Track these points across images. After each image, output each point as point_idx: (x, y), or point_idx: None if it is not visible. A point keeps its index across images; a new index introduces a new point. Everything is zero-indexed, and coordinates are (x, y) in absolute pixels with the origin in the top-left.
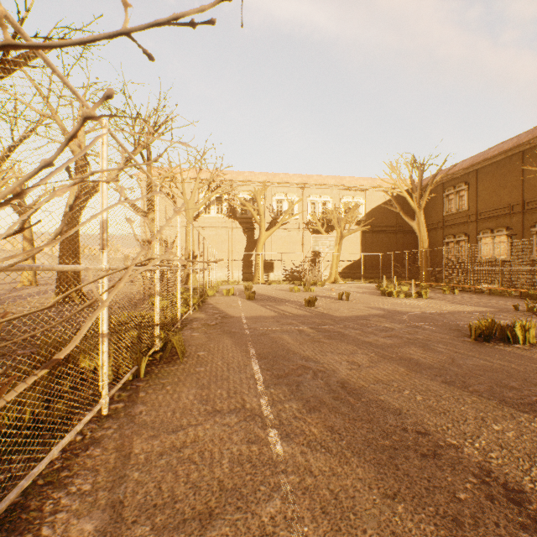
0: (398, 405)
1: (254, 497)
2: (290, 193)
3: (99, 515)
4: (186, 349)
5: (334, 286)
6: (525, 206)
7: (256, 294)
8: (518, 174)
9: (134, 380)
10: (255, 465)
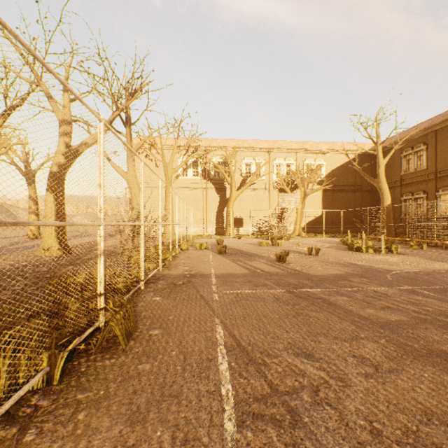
0: None
1: None
2: (258, 157)
3: None
4: (138, 323)
5: (299, 240)
6: None
7: (227, 247)
8: None
9: (40, 391)
10: None
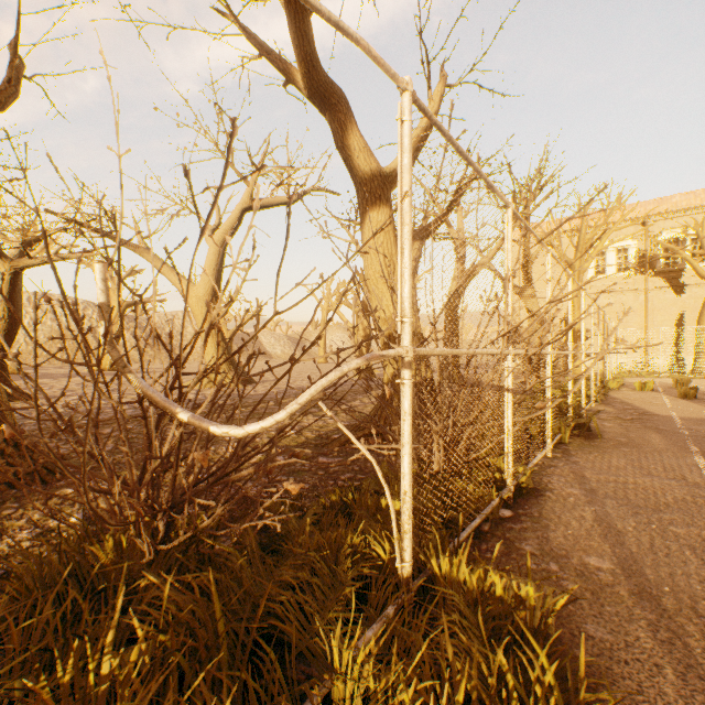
0: None
1: (699, 516)
2: None
3: (578, 490)
4: (600, 434)
5: None
6: None
7: (697, 392)
8: None
9: (559, 444)
10: (699, 506)
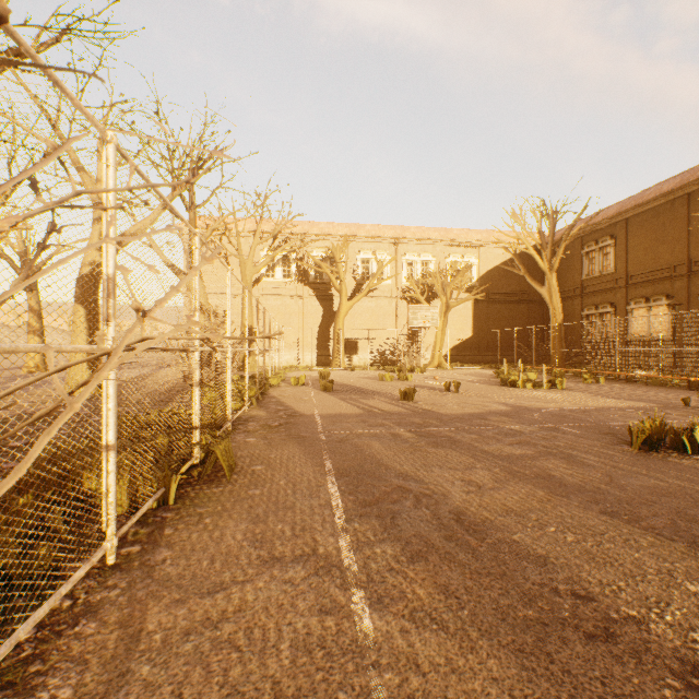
0: (541, 550)
1: None
2: (380, 250)
3: None
4: (237, 461)
5: (438, 373)
6: (692, 267)
7: (334, 383)
8: (682, 224)
9: (160, 509)
10: (330, 653)
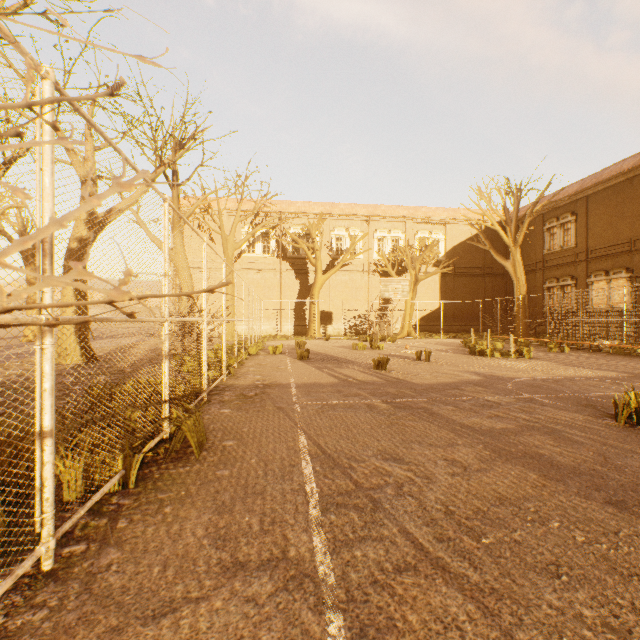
0: (549, 555)
1: None
2: (353, 227)
3: None
4: (208, 436)
5: (407, 342)
6: None
7: (310, 352)
8: None
9: (118, 493)
10: None
